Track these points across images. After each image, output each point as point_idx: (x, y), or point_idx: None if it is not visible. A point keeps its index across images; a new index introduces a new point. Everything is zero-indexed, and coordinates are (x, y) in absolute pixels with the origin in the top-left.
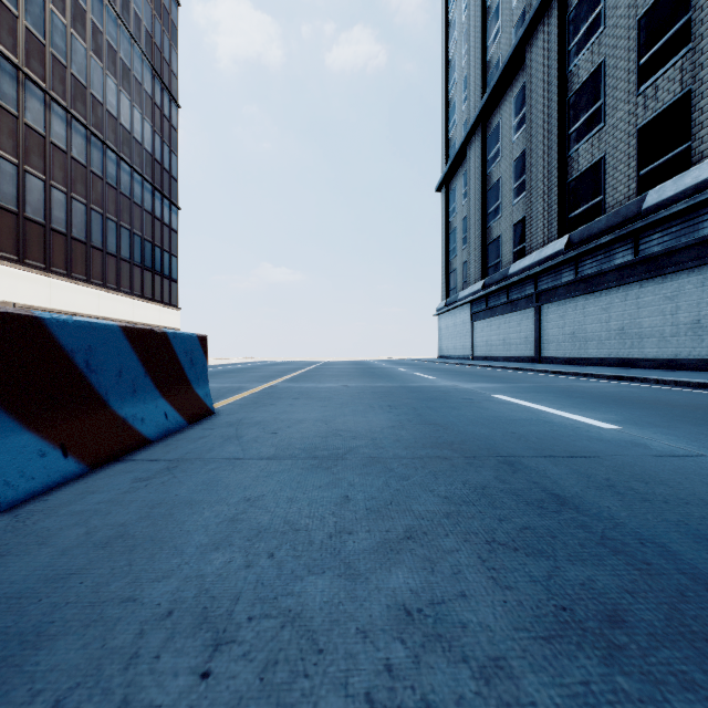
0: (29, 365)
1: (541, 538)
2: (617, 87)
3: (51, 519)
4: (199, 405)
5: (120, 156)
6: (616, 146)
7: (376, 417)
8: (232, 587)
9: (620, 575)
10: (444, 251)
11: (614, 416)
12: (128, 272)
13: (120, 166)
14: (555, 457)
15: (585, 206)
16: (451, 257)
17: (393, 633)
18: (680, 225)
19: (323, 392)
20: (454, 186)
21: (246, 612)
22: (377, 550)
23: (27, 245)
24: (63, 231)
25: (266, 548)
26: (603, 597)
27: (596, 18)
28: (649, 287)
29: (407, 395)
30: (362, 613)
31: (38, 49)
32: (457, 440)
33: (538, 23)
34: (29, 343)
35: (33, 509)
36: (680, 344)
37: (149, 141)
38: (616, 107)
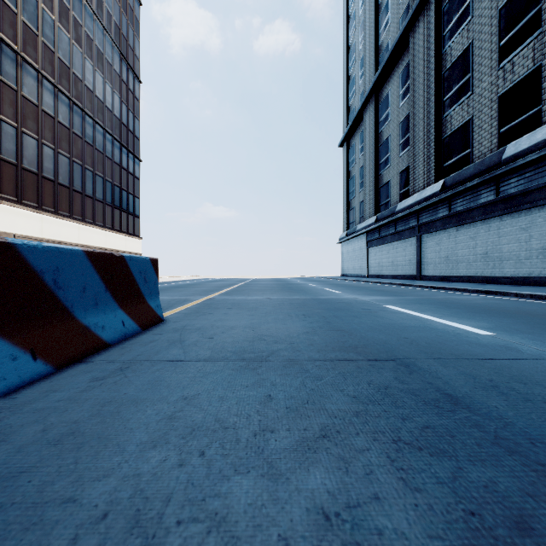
0: (2, 283)
1: (441, 437)
2: (482, 64)
3: (15, 416)
4: (151, 314)
5: (95, 121)
6: (481, 110)
7: (293, 324)
8: (165, 488)
9: (518, 477)
10: (345, 193)
11: (486, 324)
12: (102, 210)
13: (95, 128)
14: (444, 359)
15: (457, 157)
16: (351, 197)
17: (313, 540)
18: (533, 171)
19: (251, 303)
20: (353, 142)
21: (175, 515)
22: (296, 449)
23: (24, 189)
24: (52, 178)
25: (197, 446)
26: (507, 501)
27: (465, 9)
28: (508, 220)
29: (318, 306)
30: (283, 517)
31: (32, 38)
32: (360, 344)
33: (419, 15)
34: (2, 265)
35: (2, 406)
36: (533, 265)
37: (118, 109)
38: (481, 79)
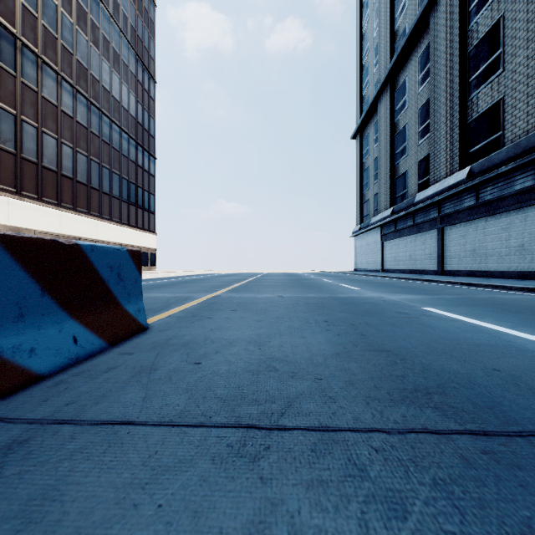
0: None
1: None
2: (516, 37)
3: None
4: (128, 322)
5: (112, 120)
6: (515, 88)
7: (315, 338)
8: None
9: None
10: (358, 186)
11: None
12: (118, 206)
13: (112, 127)
14: None
15: (485, 141)
16: (365, 190)
17: None
18: None
19: (260, 303)
20: (366, 134)
21: None
22: None
23: (44, 186)
24: (70, 176)
25: None
26: None
27: None
28: None
29: (340, 307)
30: None
31: (52, 41)
32: (432, 385)
33: None
34: None
35: None
36: None
37: (134, 108)
38: (515, 54)
